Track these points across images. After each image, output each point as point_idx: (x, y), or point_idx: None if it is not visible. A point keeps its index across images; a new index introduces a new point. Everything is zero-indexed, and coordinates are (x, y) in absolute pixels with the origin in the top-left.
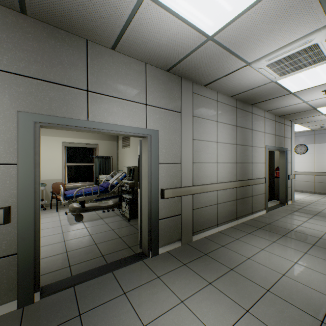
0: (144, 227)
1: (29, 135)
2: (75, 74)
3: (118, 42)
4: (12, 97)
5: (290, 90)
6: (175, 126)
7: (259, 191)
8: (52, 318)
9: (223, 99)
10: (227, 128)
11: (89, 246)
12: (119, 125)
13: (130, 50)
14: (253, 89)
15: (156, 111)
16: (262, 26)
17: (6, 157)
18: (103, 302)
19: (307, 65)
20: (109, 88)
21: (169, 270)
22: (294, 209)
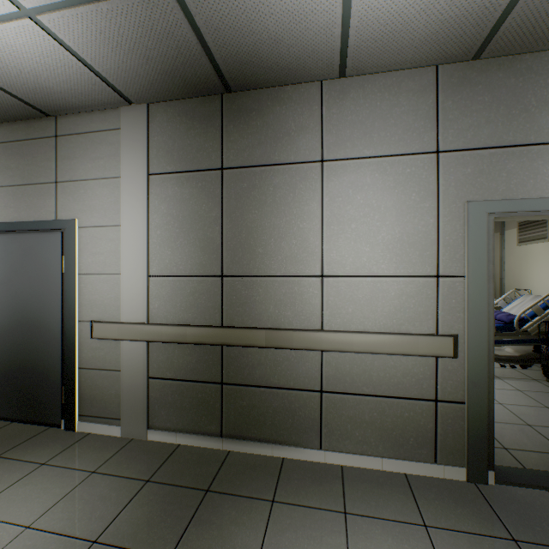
0: None
1: (480, 234)
2: (548, 119)
3: None
4: (458, 184)
5: None
6: None
7: None
8: (547, 528)
9: None
10: None
11: (517, 425)
12: None
13: None
14: None
15: None
16: None
17: (450, 267)
18: None
19: None
20: None
21: None
22: None
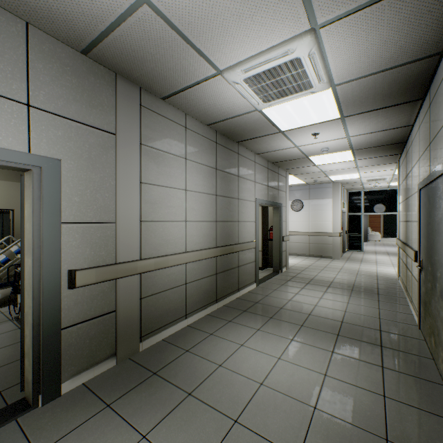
0: (27, 349)
1: None
2: None
3: None
4: None
5: (279, 127)
6: (105, 157)
7: (248, 259)
8: None
9: (196, 127)
10: (203, 170)
11: None
12: None
13: None
14: (235, 118)
15: (57, 123)
16: (225, 2)
17: None
18: None
19: (293, 92)
20: None
21: (71, 429)
22: (288, 277)
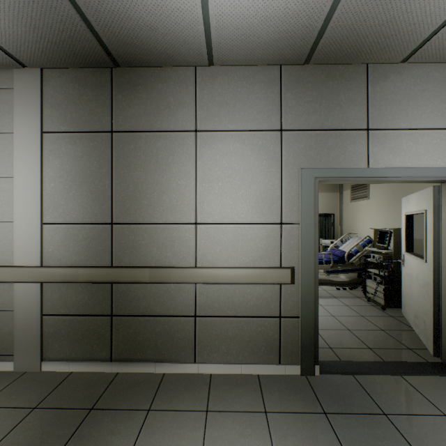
0: None
1: (309, 193)
2: (353, 112)
3: (419, 48)
4: (295, 155)
5: None
6: None
7: None
8: (347, 401)
9: None
10: None
11: (341, 330)
12: (411, 167)
13: (434, 52)
14: None
15: None
16: None
17: (290, 217)
18: (413, 413)
19: None
20: (395, 118)
21: None
22: None
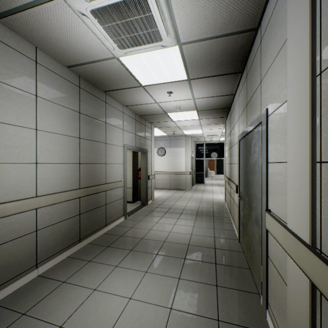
0: None
1: None
2: None
3: None
4: None
5: (139, 81)
6: None
7: (116, 197)
8: None
9: (53, 65)
10: (62, 111)
11: None
12: None
13: None
14: (95, 63)
15: None
16: None
17: None
18: None
19: (145, 42)
20: None
21: None
22: (152, 208)
